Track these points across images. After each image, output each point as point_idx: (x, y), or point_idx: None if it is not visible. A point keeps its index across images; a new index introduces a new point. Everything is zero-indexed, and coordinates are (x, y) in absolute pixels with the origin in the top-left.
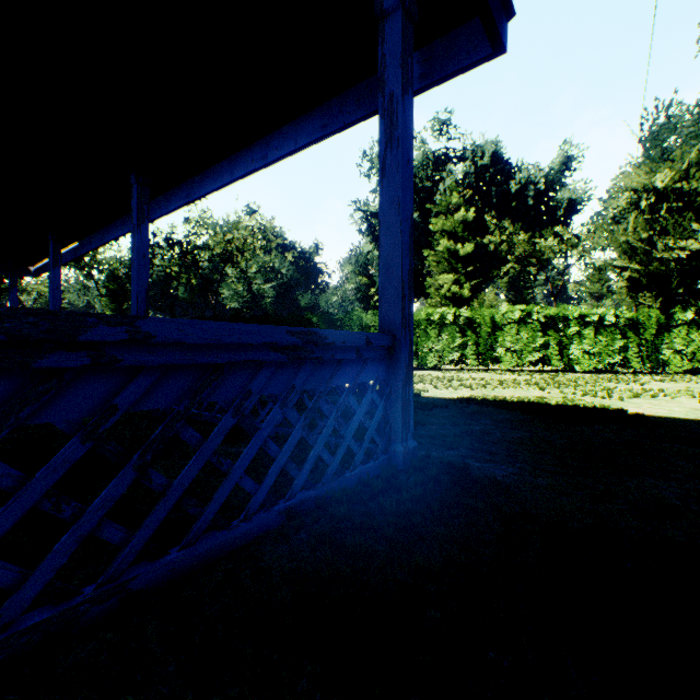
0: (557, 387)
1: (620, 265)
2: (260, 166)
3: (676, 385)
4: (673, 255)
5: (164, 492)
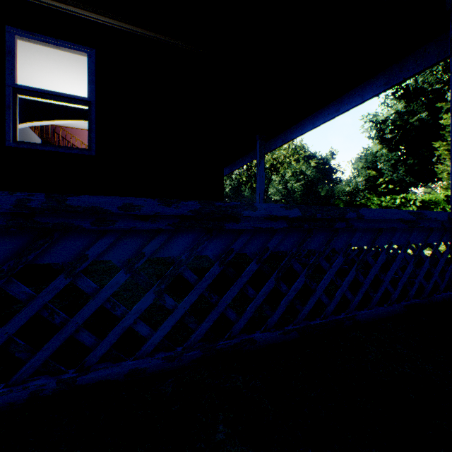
0: None
1: None
2: (334, 117)
3: None
4: None
5: (362, 283)
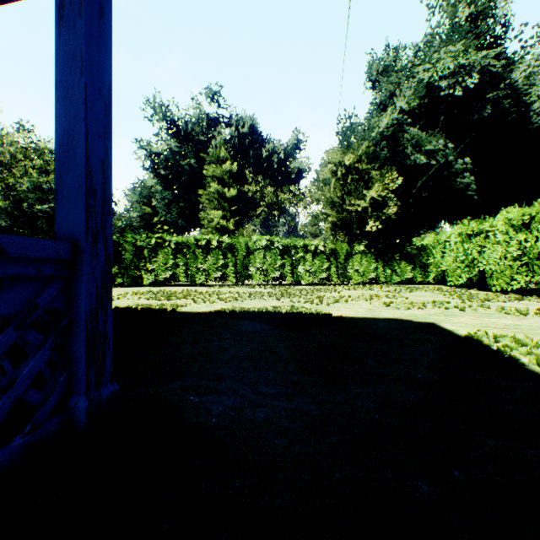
0: (289, 297)
1: (327, 212)
2: None
3: (357, 292)
4: (354, 209)
5: None
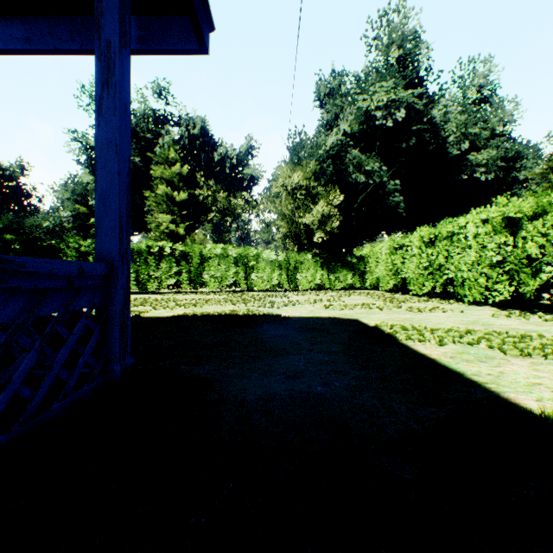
0: (244, 302)
1: (279, 223)
2: None
3: (304, 297)
4: (303, 221)
5: None
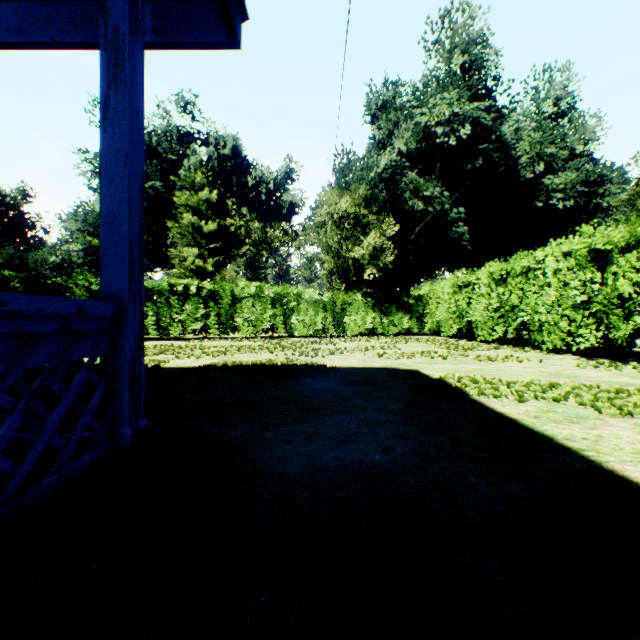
0: (283, 350)
1: (323, 258)
2: None
3: (353, 344)
4: (351, 255)
5: None
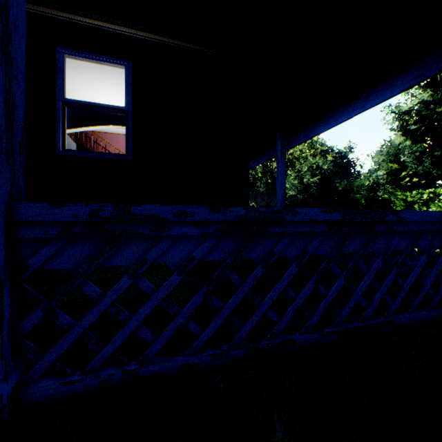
0: None
1: None
2: (359, 112)
3: None
4: None
5: (401, 286)
